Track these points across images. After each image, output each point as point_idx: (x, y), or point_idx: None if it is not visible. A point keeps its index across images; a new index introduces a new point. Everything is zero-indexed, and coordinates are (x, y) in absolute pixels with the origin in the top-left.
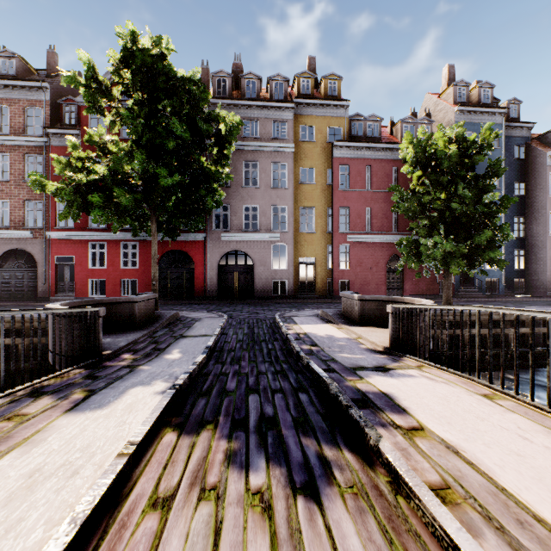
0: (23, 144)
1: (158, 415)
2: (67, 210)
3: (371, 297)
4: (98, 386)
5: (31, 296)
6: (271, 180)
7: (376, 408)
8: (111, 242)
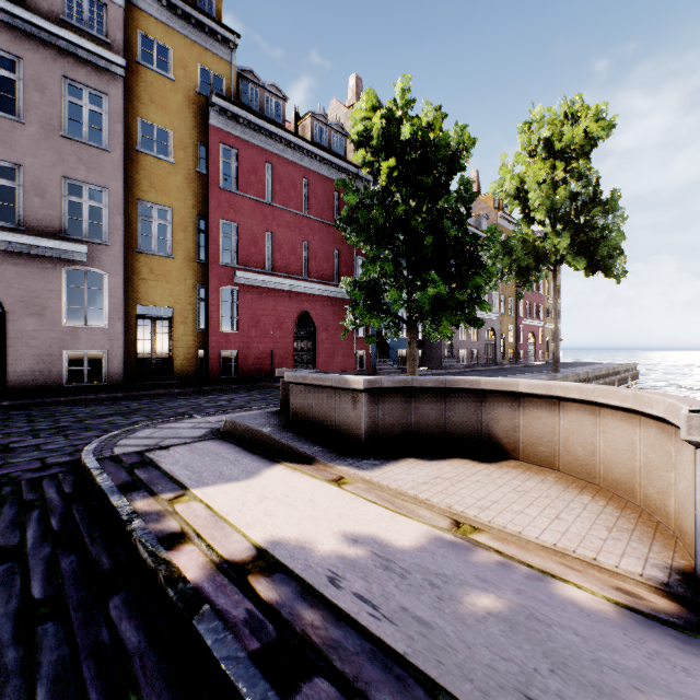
0: None
1: None
2: None
3: (395, 381)
4: None
5: None
6: (62, 117)
7: None
8: None
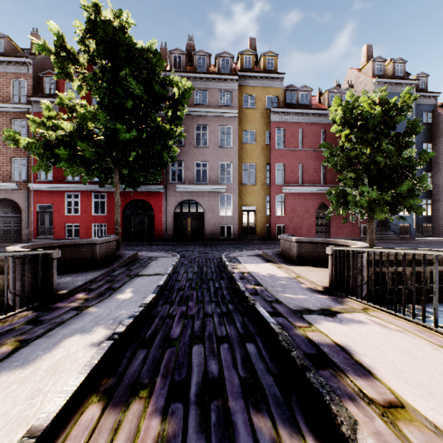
0: (10, 110)
1: (83, 380)
2: (40, 163)
3: (307, 239)
4: (34, 335)
5: (17, 238)
6: (219, 140)
7: (336, 369)
8: (84, 193)
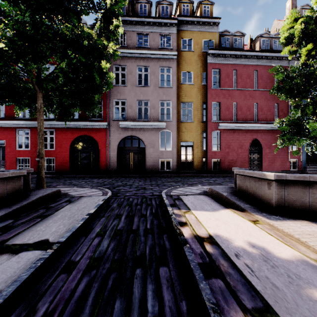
0: None
1: None
2: None
3: (296, 176)
4: None
5: None
6: (159, 81)
7: None
8: (33, 129)
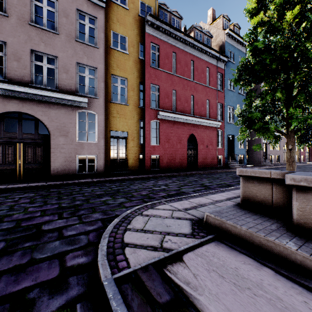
0: None
1: None
2: None
3: None
4: None
5: None
6: (76, 31)
7: None
8: None
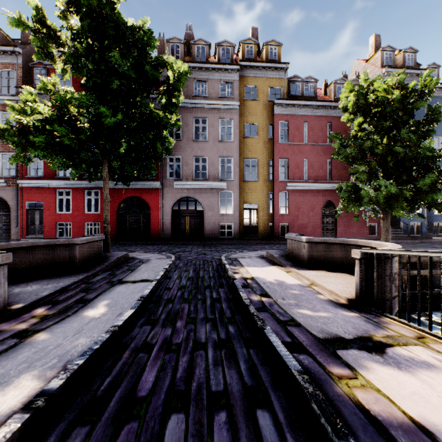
0: None
1: None
2: (18, 154)
3: (320, 239)
4: None
5: (5, 238)
6: (219, 134)
7: None
8: (76, 189)
